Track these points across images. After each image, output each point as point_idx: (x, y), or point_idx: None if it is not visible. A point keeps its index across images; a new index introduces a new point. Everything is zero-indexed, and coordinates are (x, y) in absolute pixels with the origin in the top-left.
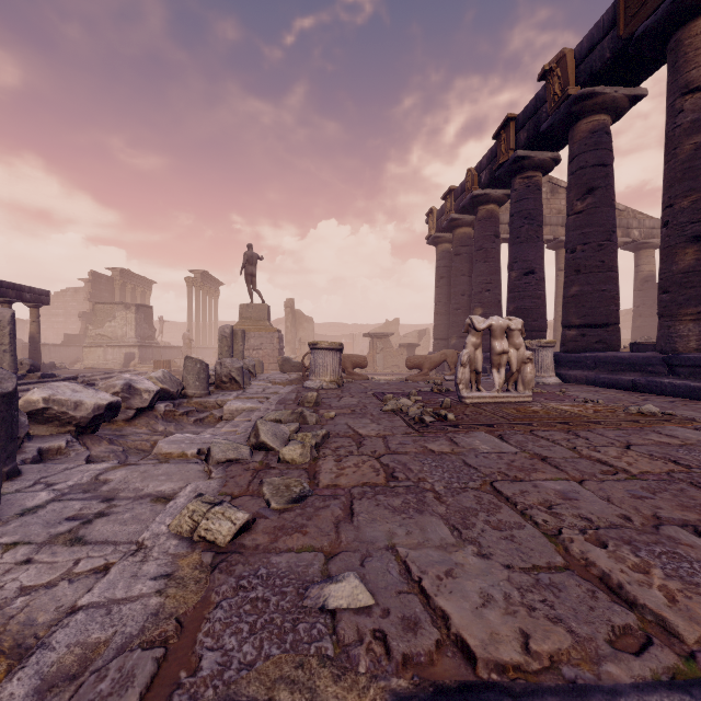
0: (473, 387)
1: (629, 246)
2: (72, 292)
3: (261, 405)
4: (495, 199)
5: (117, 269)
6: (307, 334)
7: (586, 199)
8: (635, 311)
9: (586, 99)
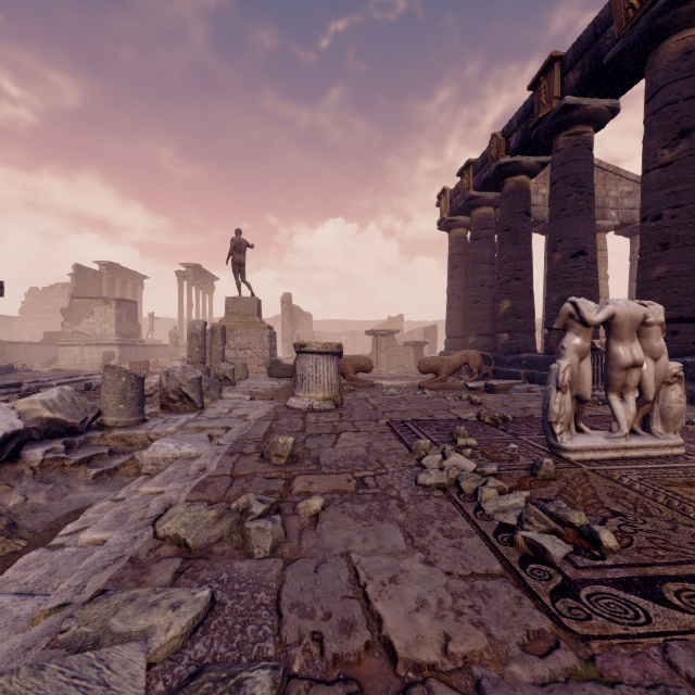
0: (572, 425)
1: None
2: (61, 288)
3: (205, 449)
4: (527, 169)
5: (105, 263)
6: (305, 331)
7: (678, 145)
8: None
9: (681, 3)
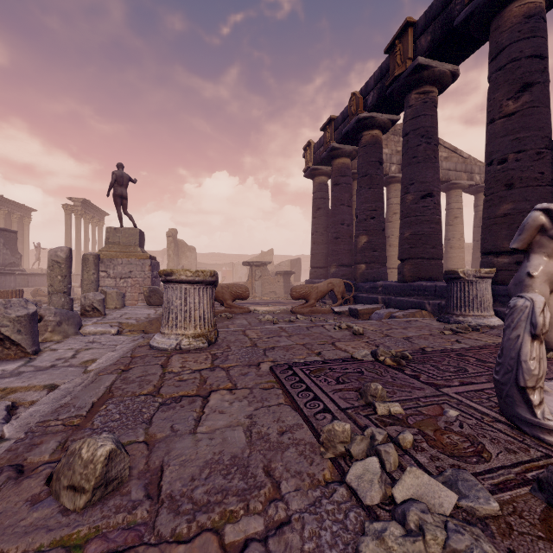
0: None
1: (470, 189)
2: None
3: None
4: (380, 124)
5: None
6: (189, 262)
7: (521, 97)
8: (475, 245)
9: None
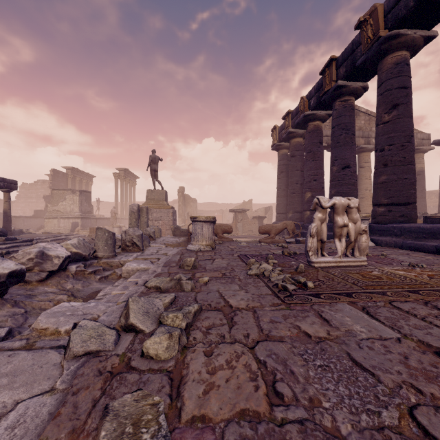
0: (319, 253)
1: None
2: (41, 183)
3: (151, 266)
4: (320, 118)
5: (69, 168)
6: (192, 210)
7: (392, 113)
8: None
9: (392, 39)
